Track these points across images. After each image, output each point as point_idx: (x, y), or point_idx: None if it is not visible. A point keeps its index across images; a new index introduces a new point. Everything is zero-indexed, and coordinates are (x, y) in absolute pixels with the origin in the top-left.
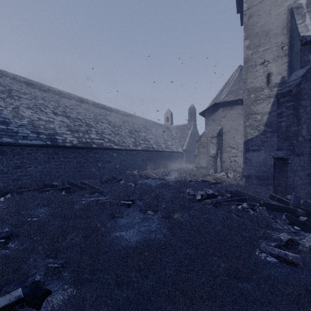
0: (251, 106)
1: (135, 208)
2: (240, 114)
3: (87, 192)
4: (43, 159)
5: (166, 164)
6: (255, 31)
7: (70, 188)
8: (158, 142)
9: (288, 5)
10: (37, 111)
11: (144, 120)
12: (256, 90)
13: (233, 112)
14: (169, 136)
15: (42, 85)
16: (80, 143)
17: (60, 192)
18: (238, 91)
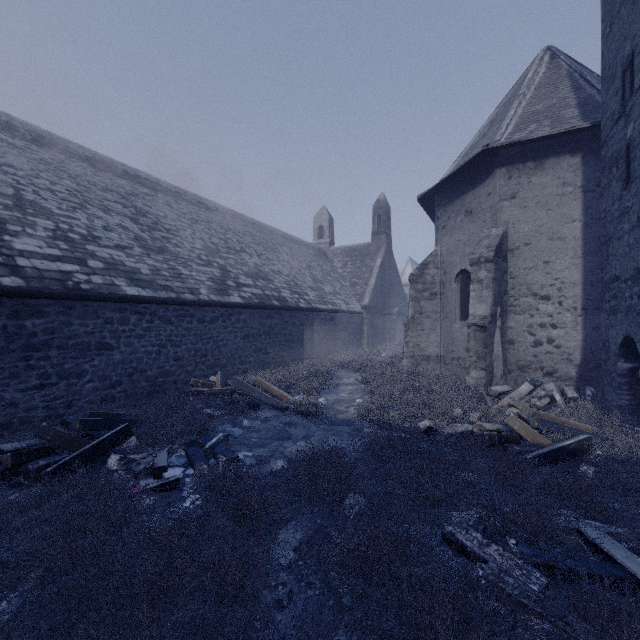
0: None
1: None
2: (569, 185)
3: None
4: None
5: (321, 347)
6: None
7: None
8: (296, 283)
9: None
10: None
11: (260, 228)
12: None
13: (546, 179)
14: (326, 272)
15: None
16: None
17: None
18: (560, 110)
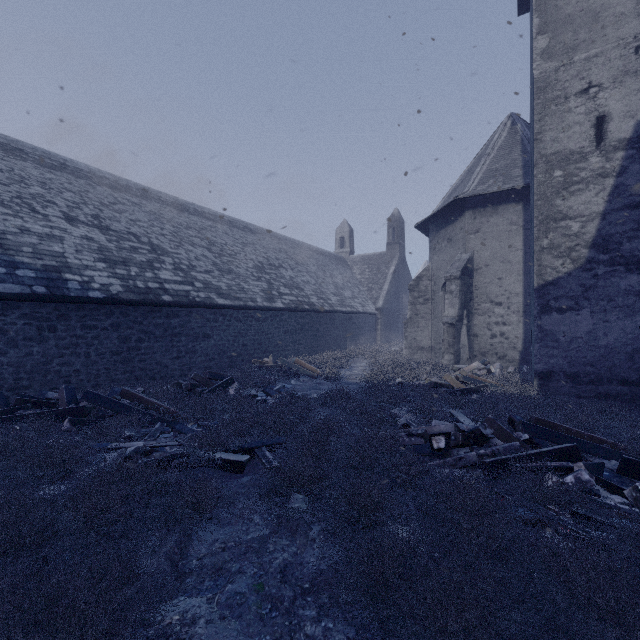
0: (556, 200)
1: (257, 474)
2: (515, 224)
3: (131, 423)
4: (24, 332)
5: (341, 341)
6: (565, 13)
7: (86, 410)
8: (321, 290)
9: None
10: (21, 210)
11: (291, 243)
12: (568, 158)
13: (499, 220)
14: (346, 279)
15: (47, 155)
16: (130, 292)
17: (60, 421)
18: (510, 170)
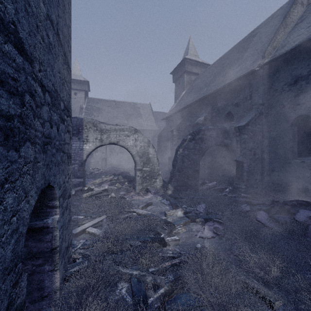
0: None
1: None
2: None
3: None
4: None
5: None
6: None
7: None
8: None
9: (80, 104)
10: None
11: None
12: None
13: None
14: None
15: None
16: None
17: None
18: None
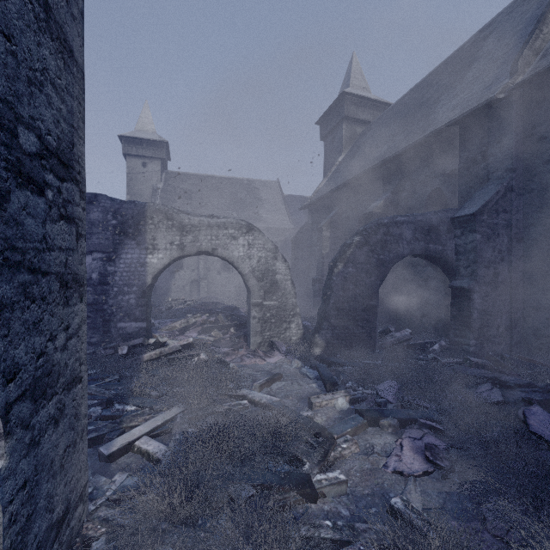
0: None
1: None
2: None
3: None
4: None
5: None
6: (134, 192)
7: None
8: None
9: (153, 184)
10: None
11: None
12: None
13: None
14: None
15: None
16: None
17: None
18: None
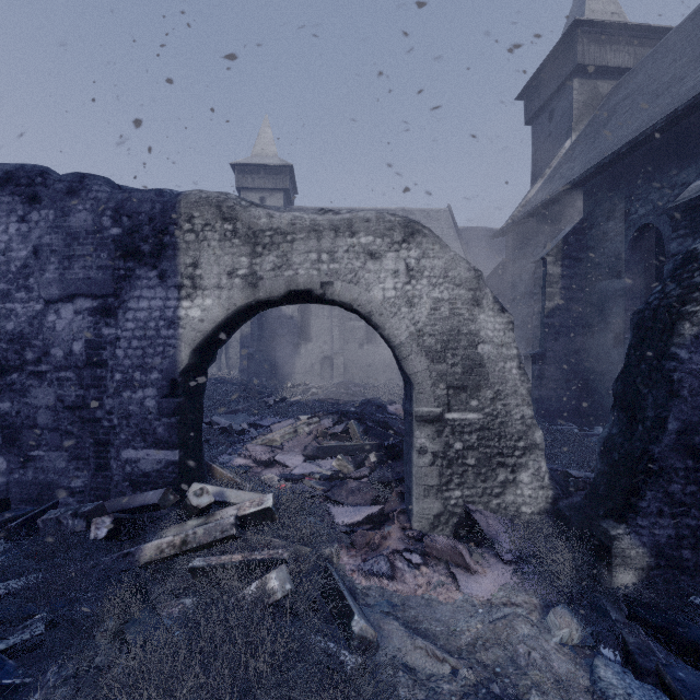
0: None
1: None
2: None
3: None
4: None
5: None
6: None
7: None
8: None
9: None
10: None
11: None
12: None
13: None
14: None
15: None
16: None
17: None
18: None
